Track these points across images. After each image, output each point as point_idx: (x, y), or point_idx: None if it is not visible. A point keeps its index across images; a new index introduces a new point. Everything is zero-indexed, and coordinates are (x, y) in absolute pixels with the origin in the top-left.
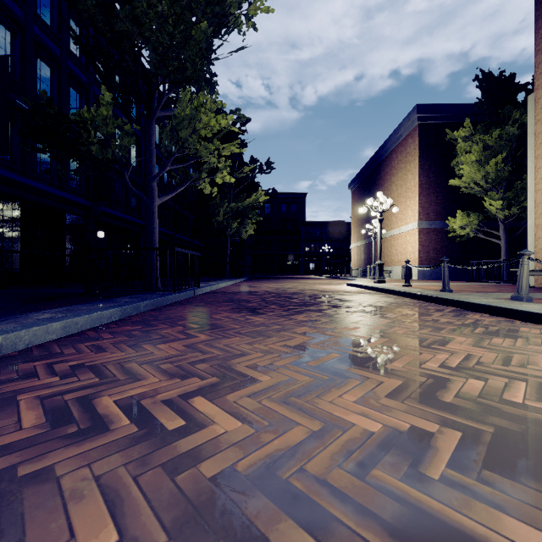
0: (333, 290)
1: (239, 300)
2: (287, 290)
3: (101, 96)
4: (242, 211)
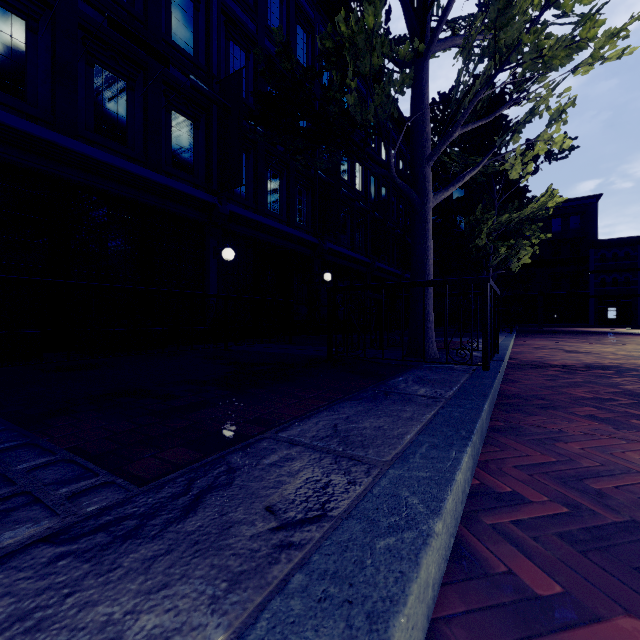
0: None
1: None
2: None
3: None
4: (513, 227)
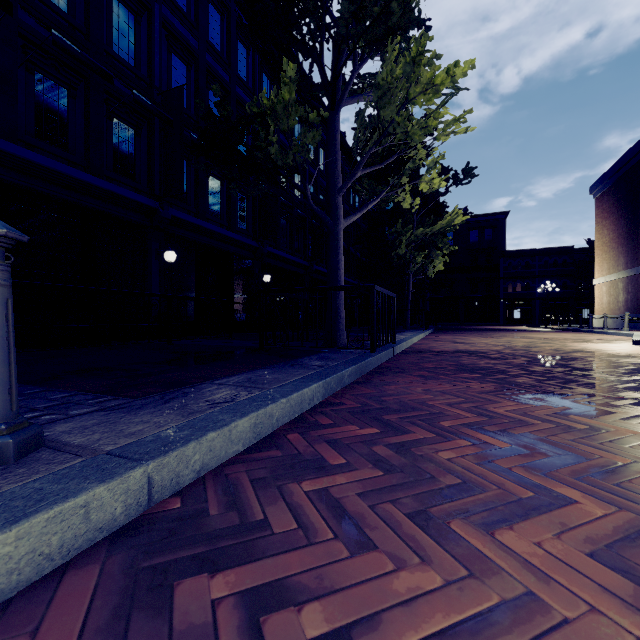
0: (629, 354)
1: (479, 367)
2: (531, 350)
3: (282, 73)
4: (429, 239)
